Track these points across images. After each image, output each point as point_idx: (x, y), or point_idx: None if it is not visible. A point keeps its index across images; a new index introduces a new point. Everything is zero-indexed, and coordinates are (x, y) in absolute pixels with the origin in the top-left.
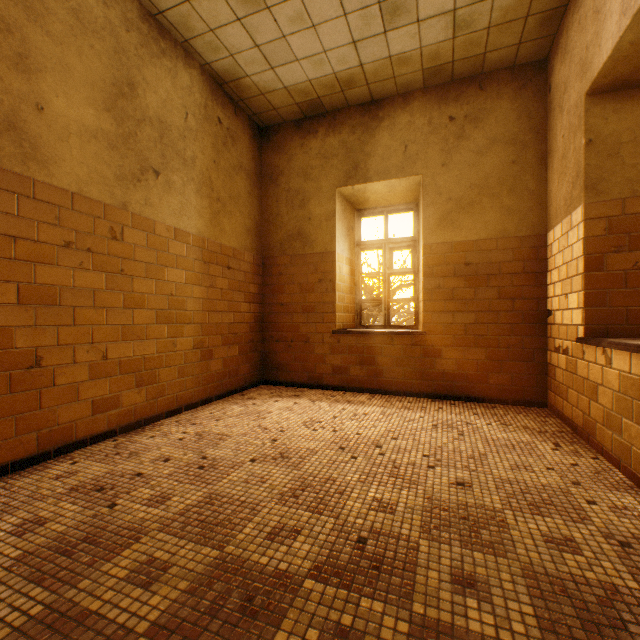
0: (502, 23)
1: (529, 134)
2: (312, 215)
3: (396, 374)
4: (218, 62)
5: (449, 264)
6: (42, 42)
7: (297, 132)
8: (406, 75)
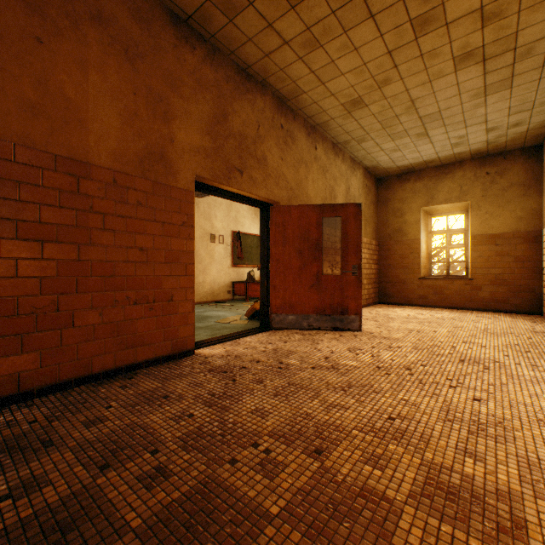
0: (512, 140)
1: (532, 181)
2: (406, 221)
3: (455, 299)
4: (370, 164)
5: (485, 245)
6: (336, 188)
7: (398, 180)
8: (461, 156)
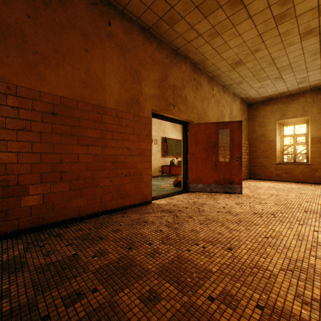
0: None
1: None
2: (267, 129)
3: (299, 176)
4: (244, 96)
5: (320, 143)
6: (224, 112)
7: (261, 105)
8: (304, 89)
